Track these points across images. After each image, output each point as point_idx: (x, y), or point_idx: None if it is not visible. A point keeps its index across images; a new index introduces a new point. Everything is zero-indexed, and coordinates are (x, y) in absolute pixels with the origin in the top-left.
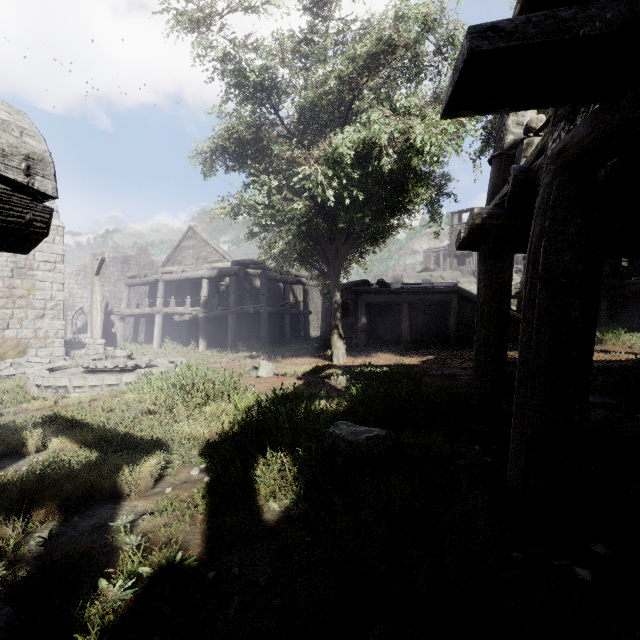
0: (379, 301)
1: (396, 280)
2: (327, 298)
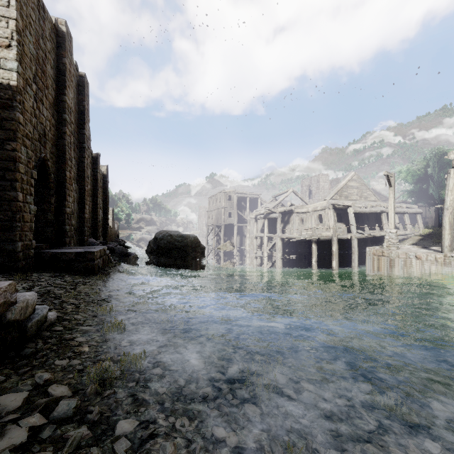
0: None
1: None
2: (437, 212)
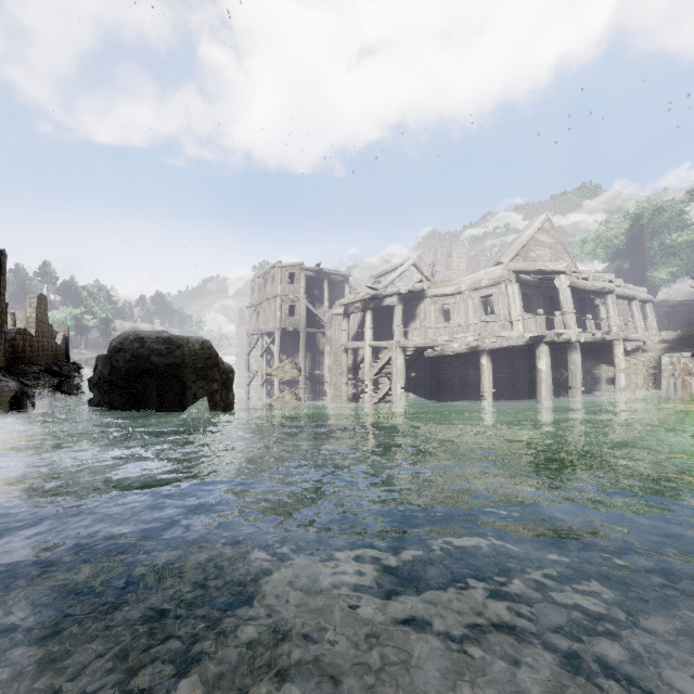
0: (676, 311)
1: (693, 294)
2: None
